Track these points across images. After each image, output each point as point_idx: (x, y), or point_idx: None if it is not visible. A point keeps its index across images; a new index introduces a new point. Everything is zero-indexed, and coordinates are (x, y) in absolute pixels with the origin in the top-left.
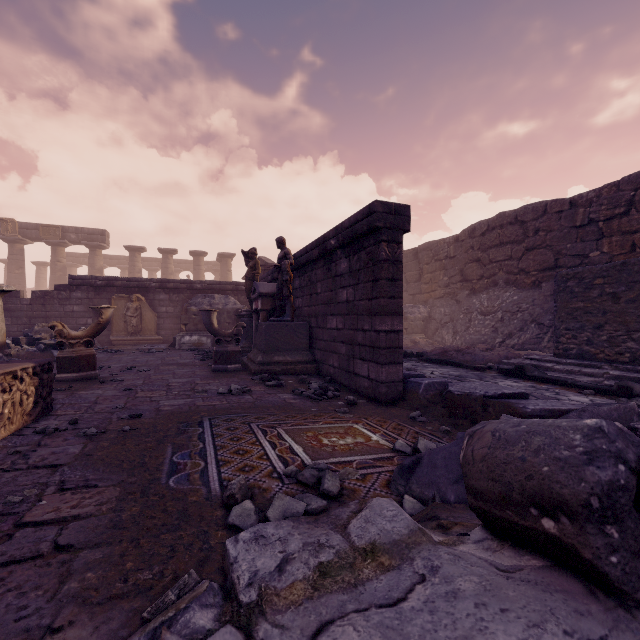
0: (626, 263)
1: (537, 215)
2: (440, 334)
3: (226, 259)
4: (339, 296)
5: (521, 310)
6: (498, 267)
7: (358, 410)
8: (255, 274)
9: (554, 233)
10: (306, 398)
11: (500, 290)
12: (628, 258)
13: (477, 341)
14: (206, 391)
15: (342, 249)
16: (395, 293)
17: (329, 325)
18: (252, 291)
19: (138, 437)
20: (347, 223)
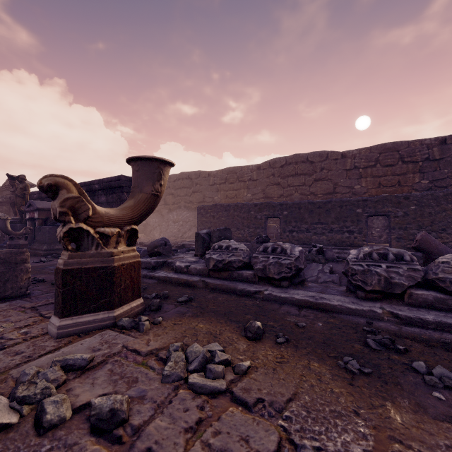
0: (216, 205)
1: (197, 177)
2: (153, 233)
3: None
4: None
5: (190, 221)
6: (181, 199)
7: None
8: (26, 193)
9: (203, 186)
10: None
11: (182, 211)
12: (225, 201)
13: (171, 236)
14: None
15: (102, 190)
16: None
17: None
18: (27, 206)
19: None
20: (106, 180)
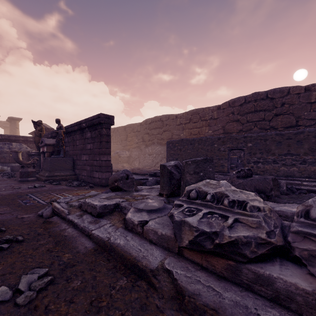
0: (183, 139)
1: (166, 119)
2: (134, 163)
3: (15, 121)
4: (87, 147)
5: (161, 153)
6: (155, 137)
7: (94, 188)
8: (41, 134)
9: (171, 126)
10: (72, 187)
11: (155, 146)
12: (190, 137)
13: (147, 165)
14: (21, 188)
15: (88, 128)
16: (108, 147)
17: (82, 158)
18: (40, 142)
19: (0, 200)
20: (90, 118)
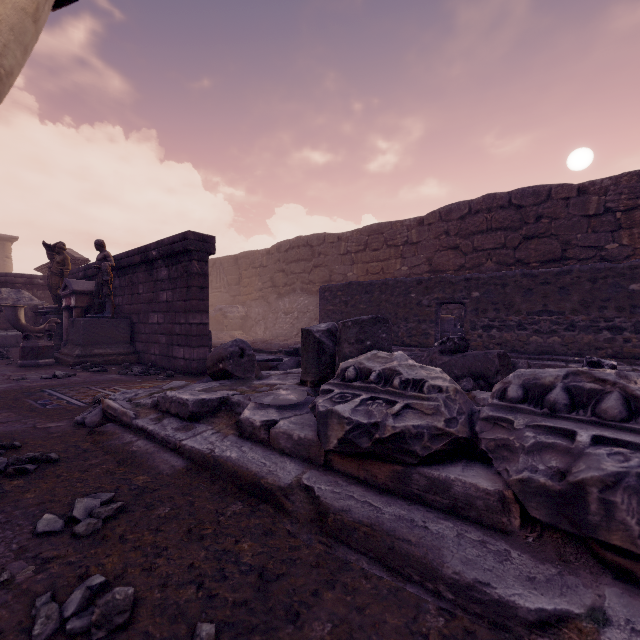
0: (351, 283)
1: (320, 242)
2: (255, 330)
3: (3, 242)
4: (160, 297)
5: (309, 311)
6: (296, 278)
7: (175, 379)
8: (64, 270)
9: (329, 257)
10: (131, 376)
11: (297, 295)
12: (365, 279)
13: (280, 335)
14: (27, 378)
15: (163, 260)
16: (204, 297)
17: (151, 320)
18: (62, 288)
19: None
20: (167, 241)
